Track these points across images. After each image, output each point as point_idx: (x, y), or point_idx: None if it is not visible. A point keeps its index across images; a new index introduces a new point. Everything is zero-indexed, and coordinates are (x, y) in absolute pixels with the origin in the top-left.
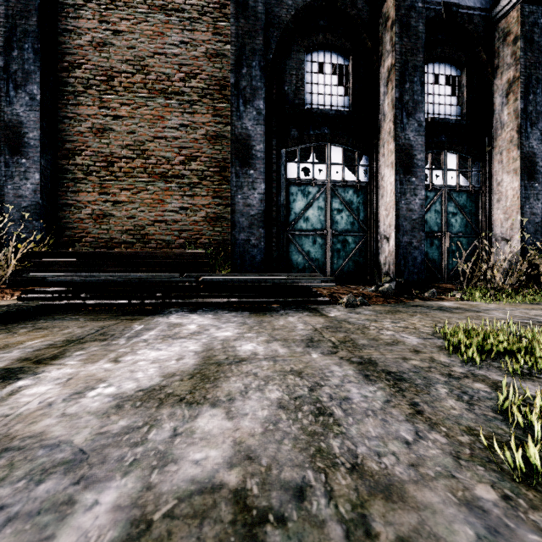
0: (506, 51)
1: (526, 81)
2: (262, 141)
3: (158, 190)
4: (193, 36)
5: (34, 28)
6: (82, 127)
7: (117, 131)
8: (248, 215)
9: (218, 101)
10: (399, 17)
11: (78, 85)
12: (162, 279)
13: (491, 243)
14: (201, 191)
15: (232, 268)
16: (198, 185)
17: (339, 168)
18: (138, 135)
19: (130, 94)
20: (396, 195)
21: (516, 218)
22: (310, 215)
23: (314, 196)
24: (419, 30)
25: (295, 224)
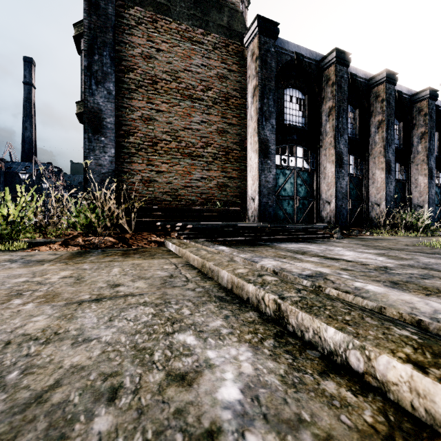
0: (377, 105)
1: (387, 123)
2: (274, 144)
3: (187, 164)
4: (209, 62)
5: (110, 41)
6: (134, 115)
7: (159, 121)
8: (267, 187)
9: (224, 108)
10: (337, 81)
11: (131, 84)
12: (252, 226)
13: (368, 206)
14: (214, 167)
15: (259, 219)
16: (212, 163)
17: (300, 160)
18: (173, 125)
19: (168, 96)
20: (336, 179)
21: (383, 193)
22: (286, 187)
23: (288, 176)
24: (345, 89)
25: (279, 192)
